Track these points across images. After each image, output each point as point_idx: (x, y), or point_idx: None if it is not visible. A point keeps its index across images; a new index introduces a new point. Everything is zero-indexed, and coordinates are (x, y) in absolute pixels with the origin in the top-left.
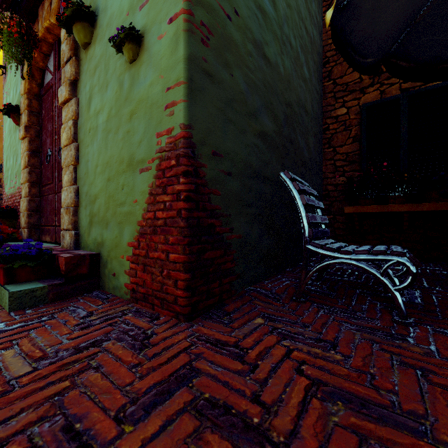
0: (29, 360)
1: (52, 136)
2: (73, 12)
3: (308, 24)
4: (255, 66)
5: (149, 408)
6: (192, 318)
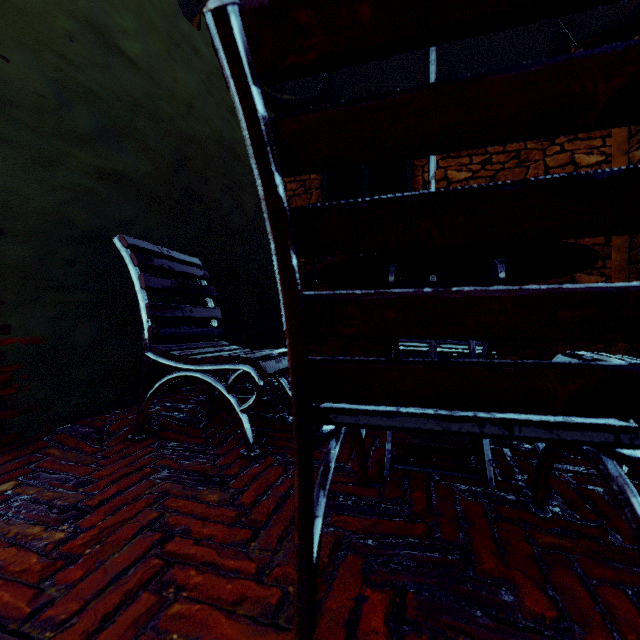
0: None
1: None
2: None
3: None
4: (90, 61)
5: None
6: None
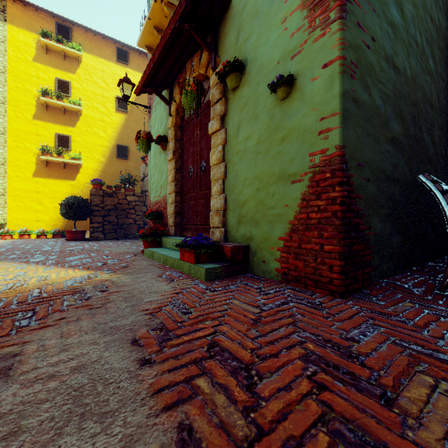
0: (253, 306)
1: (194, 157)
2: (229, 67)
3: (433, 12)
4: (387, 79)
5: (360, 337)
6: (345, 296)
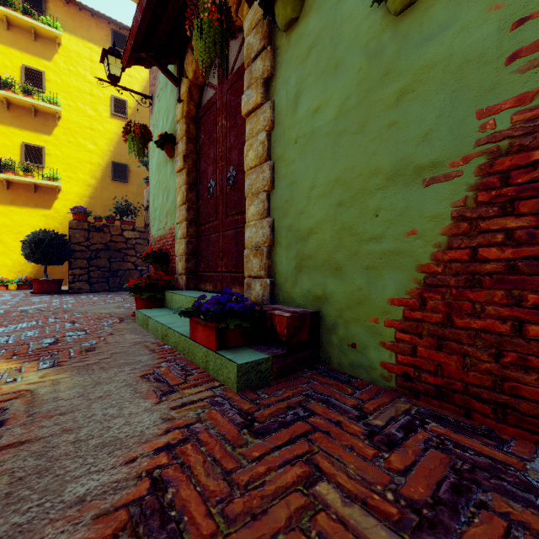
0: (389, 524)
1: (216, 163)
2: None
3: None
4: None
5: None
6: None
